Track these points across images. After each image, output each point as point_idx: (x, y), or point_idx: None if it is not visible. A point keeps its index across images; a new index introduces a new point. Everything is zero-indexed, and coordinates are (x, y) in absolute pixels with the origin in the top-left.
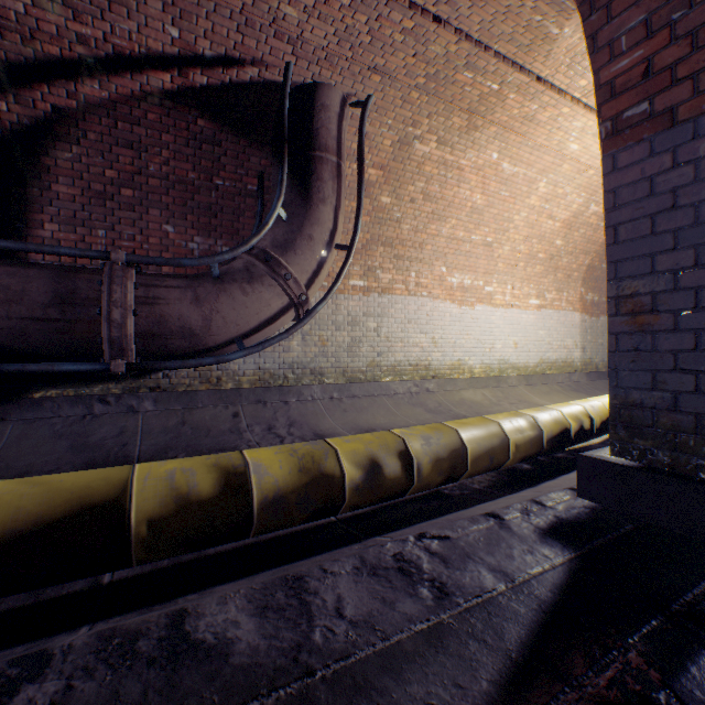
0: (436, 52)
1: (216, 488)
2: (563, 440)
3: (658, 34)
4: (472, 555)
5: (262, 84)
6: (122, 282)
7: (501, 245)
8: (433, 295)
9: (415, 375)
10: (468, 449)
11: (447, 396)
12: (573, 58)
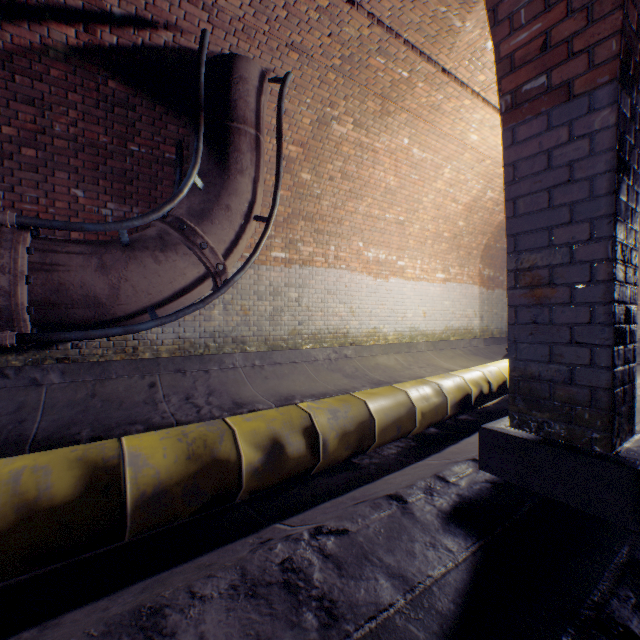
0: (351, 34)
1: (77, 488)
2: (465, 405)
3: (555, 7)
4: (370, 555)
5: (178, 50)
6: (12, 246)
7: (412, 223)
8: (351, 268)
9: (335, 342)
10: (376, 421)
11: (364, 361)
12: (473, 54)
